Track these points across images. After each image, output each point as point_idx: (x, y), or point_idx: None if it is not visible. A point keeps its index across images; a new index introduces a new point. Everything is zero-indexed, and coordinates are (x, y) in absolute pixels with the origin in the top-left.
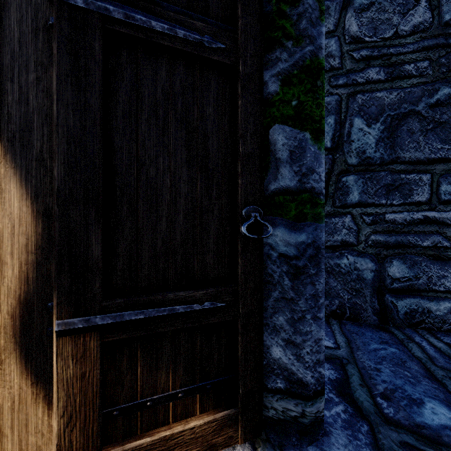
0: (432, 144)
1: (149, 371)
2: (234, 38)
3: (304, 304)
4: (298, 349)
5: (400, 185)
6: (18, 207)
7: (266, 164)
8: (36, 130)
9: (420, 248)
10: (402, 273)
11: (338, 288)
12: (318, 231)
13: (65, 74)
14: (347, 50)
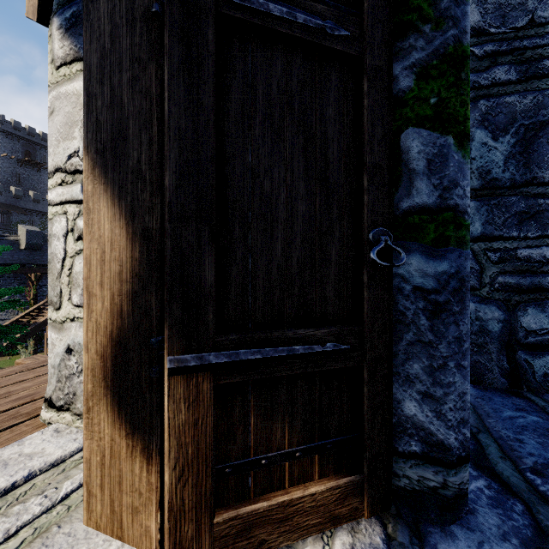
0: None
1: (263, 424)
2: (359, 23)
3: (446, 349)
4: (438, 405)
5: (537, 213)
6: (110, 229)
7: (396, 177)
8: (132, 138)
9: None
10: (540, 324)
11: None
12: (462, 259)
13: (177, 67)
14: None
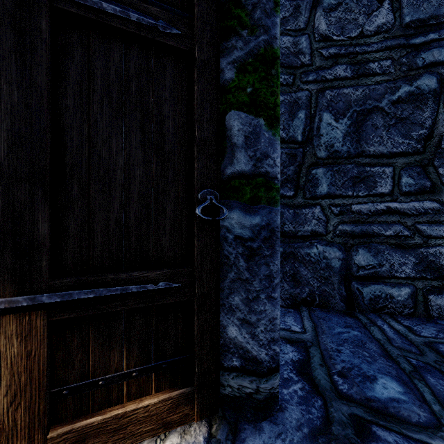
0: (394, 139)
1: (102, 351)
2: (190, 25)
3: (259, 284)
4: (253, 328)
5: (365, 178)
6: None
7: (223, 149)
8: None
9: (383, 237)
10: (367, 261)
11: (308, 276)
12: (272, 214)
13: (9, 50)
14: (316, 47)
